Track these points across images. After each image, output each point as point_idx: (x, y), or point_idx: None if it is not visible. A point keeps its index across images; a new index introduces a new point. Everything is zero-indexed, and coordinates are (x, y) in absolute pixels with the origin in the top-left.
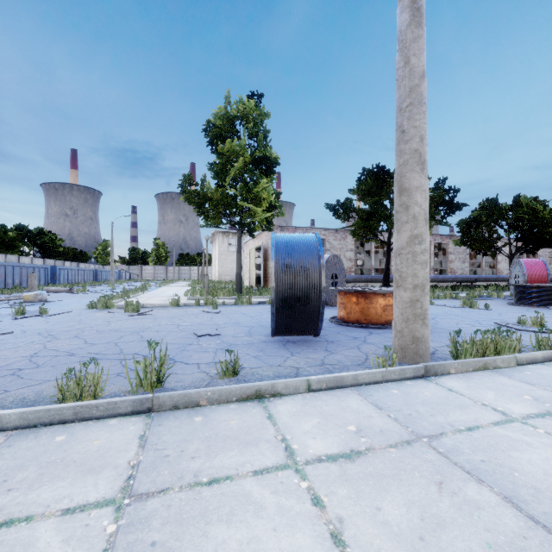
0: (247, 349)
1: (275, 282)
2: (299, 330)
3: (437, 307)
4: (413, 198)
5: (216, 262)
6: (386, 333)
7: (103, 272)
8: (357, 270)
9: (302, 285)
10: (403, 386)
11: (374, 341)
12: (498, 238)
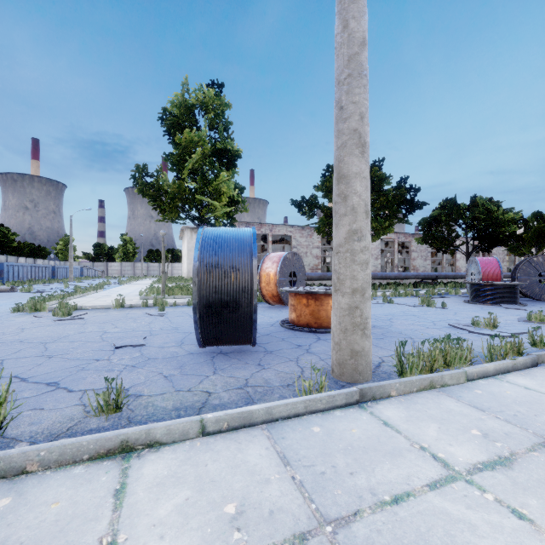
0: (163, 366)
1: (197, 285)
2: (231, 340)
3: (396, 306)
4: (352, 187)
5: (184, 259)
6: None
7: (62, 269)
8: (324, 267)
9: (230, 288)
10: (329, 420)
11: (319, 349)
12: (456, 237)
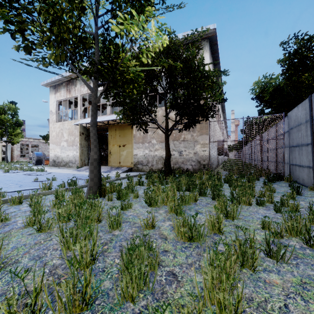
0: None
1: (36, 158)
2: (39, 164)
3: None
4: None
5: None
6: None
7: None
8: None
9: (40, 158)
10: None
11: None
12: None
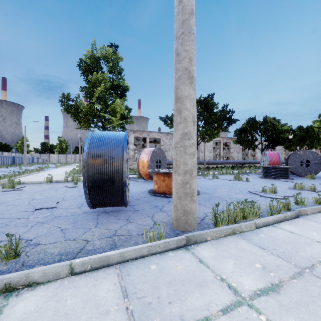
0: (63, 222)
1: (86, 168)
2: (111, 204)
3: (220, 180)
4: (184, 105)
5: None
6: None
7: (20, 158)
8: None
9: (108, 170)
10: (163, 259)
11: (168, 208)
12: (255, 140)
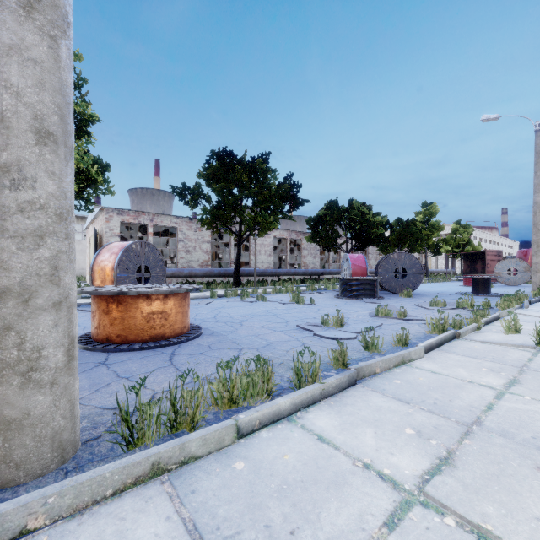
0: None
1: None
2: None
3: (267, 304)
4: (0, 73)
5: None
6: (129, 360)
7: None
8: (216, 263)
9: None
10: None
11: None
12: (337, 236)
